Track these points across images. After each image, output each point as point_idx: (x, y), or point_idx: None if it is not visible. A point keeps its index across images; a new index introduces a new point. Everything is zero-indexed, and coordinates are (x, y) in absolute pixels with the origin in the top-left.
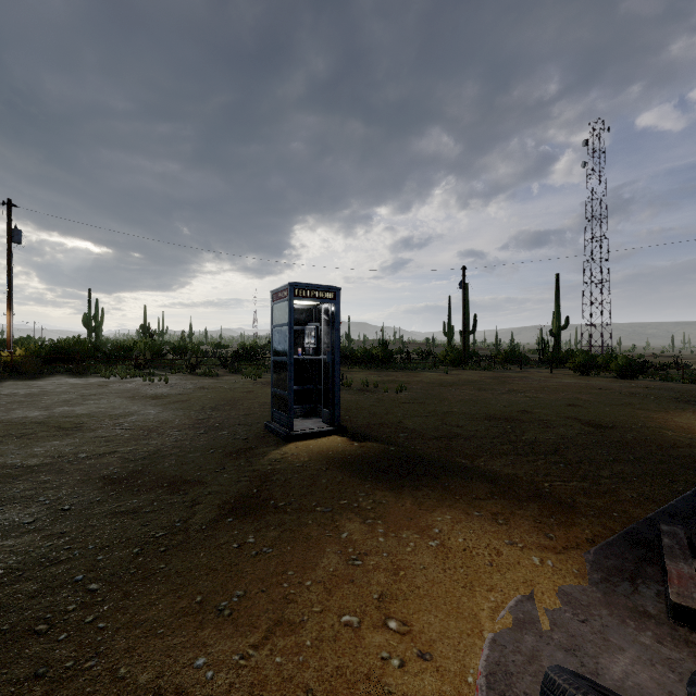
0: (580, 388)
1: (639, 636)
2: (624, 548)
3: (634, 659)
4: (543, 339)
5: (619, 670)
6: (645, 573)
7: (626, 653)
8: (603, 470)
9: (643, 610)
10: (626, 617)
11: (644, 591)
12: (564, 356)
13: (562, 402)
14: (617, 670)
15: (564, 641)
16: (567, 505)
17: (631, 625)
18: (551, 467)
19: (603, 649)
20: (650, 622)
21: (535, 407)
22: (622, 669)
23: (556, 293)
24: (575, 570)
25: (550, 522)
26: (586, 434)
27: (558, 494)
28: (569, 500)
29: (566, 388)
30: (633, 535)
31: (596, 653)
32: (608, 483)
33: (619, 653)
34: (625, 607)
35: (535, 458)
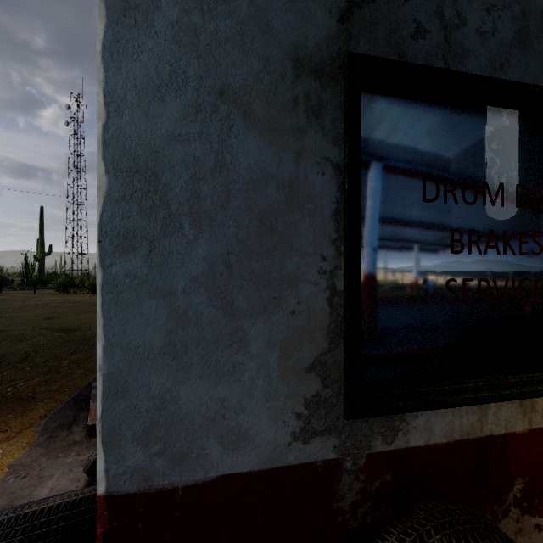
0: (58, 304)
1: (67, 459)
2: (69, 409)
3: (60, 476)
4: (27, 263)
5: (47, 490)
6: (79, 418)
7: (55, 475)
8: (64, 362)
9: (73, 442)
10: (60, 453)
11: (76, 429)
12: (49, 278)
13: (40, 317)
14: (46, 491)
15: (4, 501)
16: (28, 398)
17: (62, 456)
18: (18, 373)
19: (37, 485)
20: (76, 446)
21: (11, 325)
22: (50, 488)
23: (41, 223)
24: (25, 444)
25: (8, 418)
26: (57, 338)
27: (21, 393)
28: (30, 394)
29: (46, 305)
30: (77, 398)
31: (31, 491)
32: (66, 370)
33: (50, 479)
34: (61, 447)
35: (2, 370)
